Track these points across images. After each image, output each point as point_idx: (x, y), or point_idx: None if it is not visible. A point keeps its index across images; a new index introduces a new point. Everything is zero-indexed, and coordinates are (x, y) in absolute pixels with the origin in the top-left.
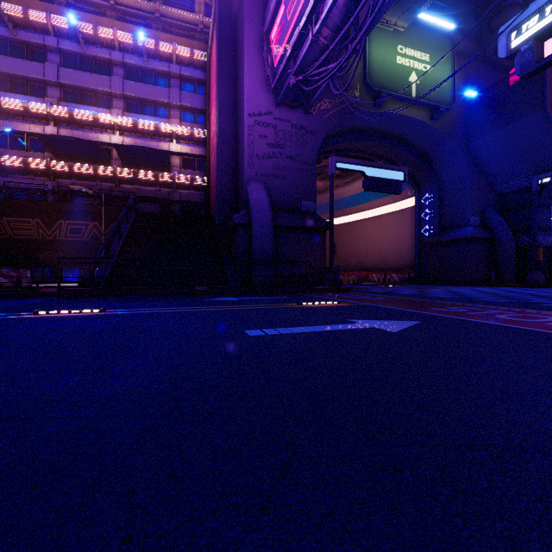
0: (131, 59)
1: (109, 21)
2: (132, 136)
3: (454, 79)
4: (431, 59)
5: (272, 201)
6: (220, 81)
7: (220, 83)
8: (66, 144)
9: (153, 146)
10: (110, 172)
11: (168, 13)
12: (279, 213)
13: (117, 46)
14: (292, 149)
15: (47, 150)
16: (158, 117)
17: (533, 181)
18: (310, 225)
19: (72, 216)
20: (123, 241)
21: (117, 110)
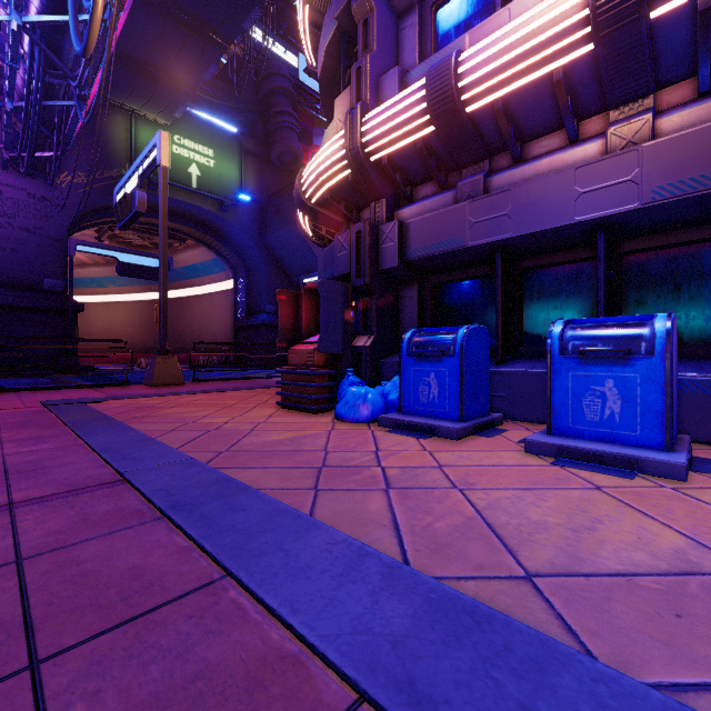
0: None
1: None
2: None
3: (242, 178)
4: (216, 155)
5: None
6: None
7: None
8: None
9: None
10: None
11: None
12: (7, 290)
13: None
14: (30, 221)
15: None
16: None
17: (301, 280)
18: (50, 306)
19: None
20: None
21: None
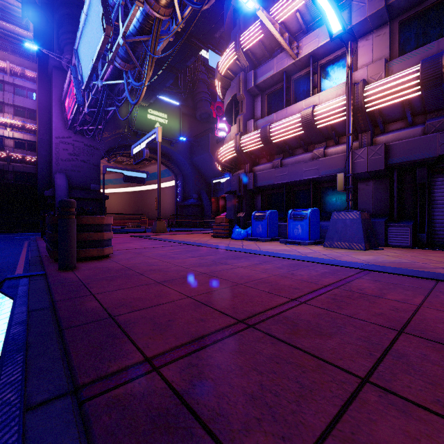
0: None
1: None
2: None
3: (181, 128)
4: (168, 117)
5: (72, 184)
6: (39, 111)
7: (39, 112)
8: None
9: None
10: None
11: (4, 26)
12: (76, 190)
13: None
14: (85, 157)
15: None
16: None
17: (212, 181)
18: (94, 197)
19: None
20: None
21: None
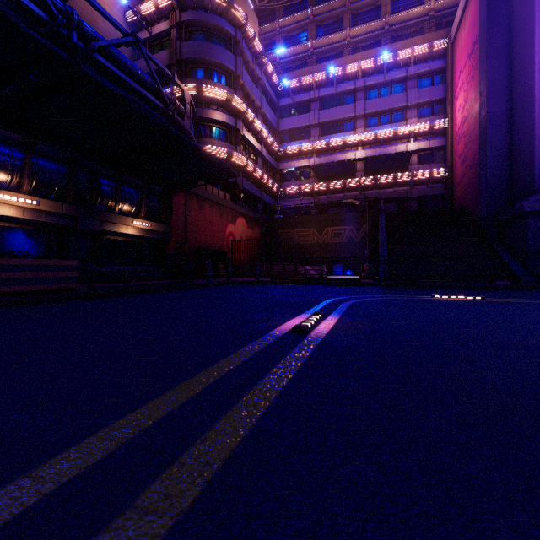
0: (371, 80)
1: (352, 57)
2: (372, 148)
3: None
4: None
5: None
6: (488, 62)
7: (488, 64)
8: (328, 168)
9: (390, 151)
10: (355, 183)
11: (397, 20)
12: None
13: (360, 74)
14: None
15: (310, 176)
16: (395, 123)
17: None
18: None
19: (335, 224)
20: (386, 241)
21: (360, 129)
